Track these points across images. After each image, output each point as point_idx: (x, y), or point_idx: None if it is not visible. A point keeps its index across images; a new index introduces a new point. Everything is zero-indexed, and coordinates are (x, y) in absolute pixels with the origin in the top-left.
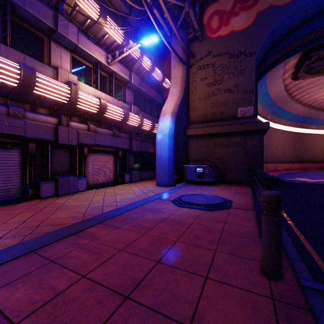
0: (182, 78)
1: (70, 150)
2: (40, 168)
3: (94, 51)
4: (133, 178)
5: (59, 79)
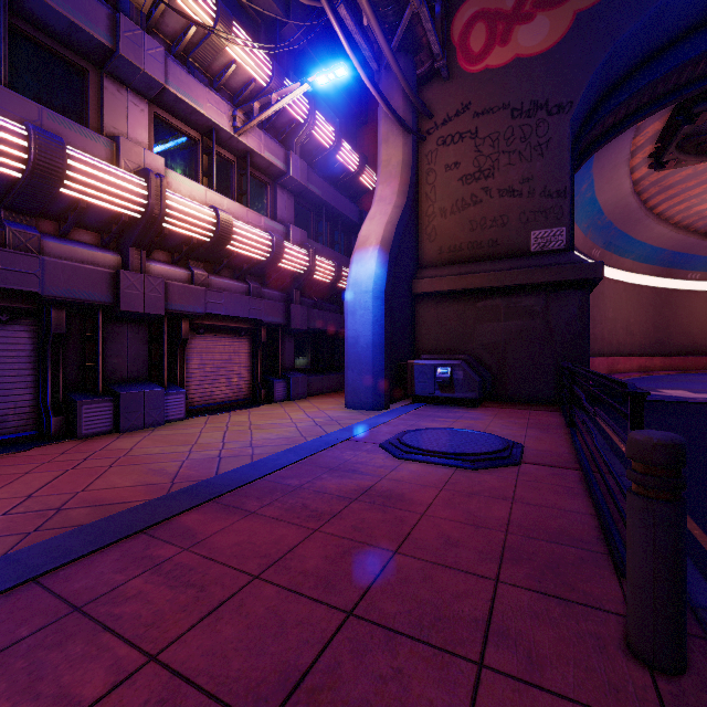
0: (404, 163)
1: (149, 327)
2: (79, 369)
3: (204, 103)
4: (293, 390)
5: (122, 164)
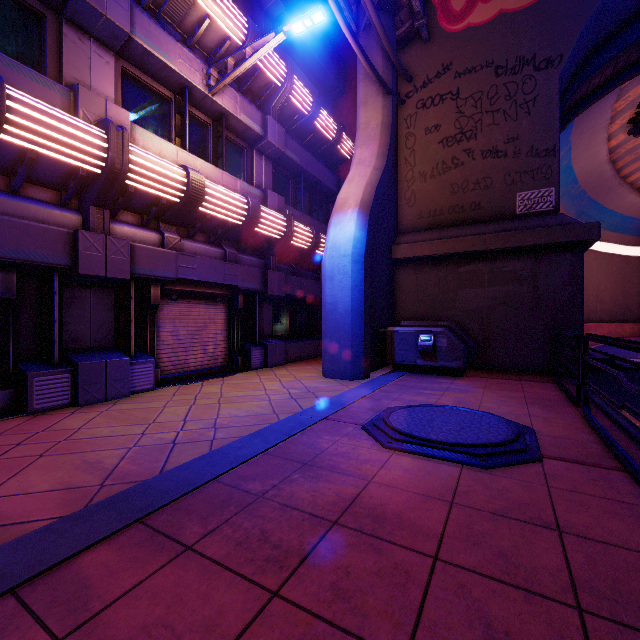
0: (383, 125)
1: (116, 292)
2: (34, 337)
3: (175, 58)
4: (270, 357)
5: (81, 115)
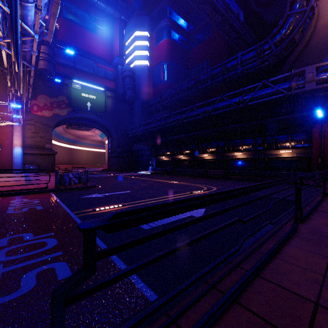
0: (21, 129)
1: None
2: None
3: None
4: None
5: None
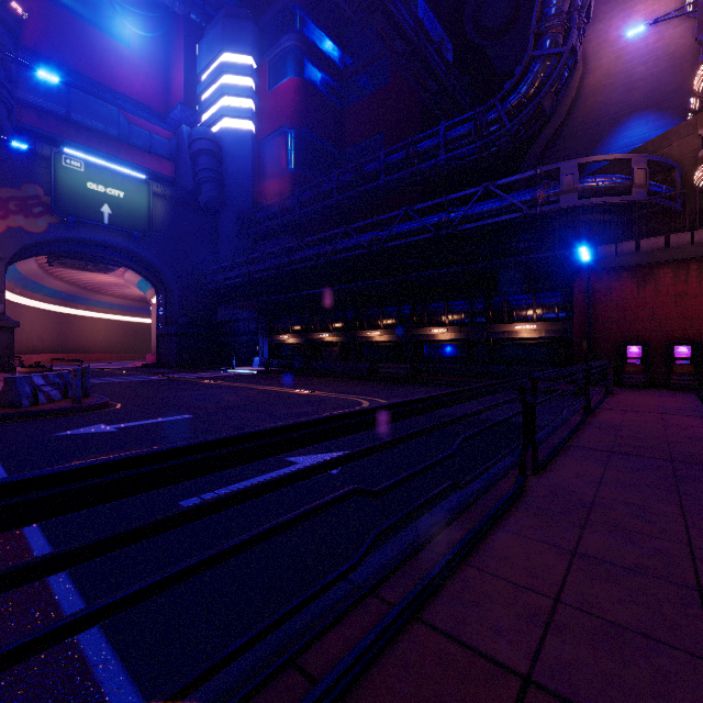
0: None
1: None
2: None
3: None
4: None
5: None
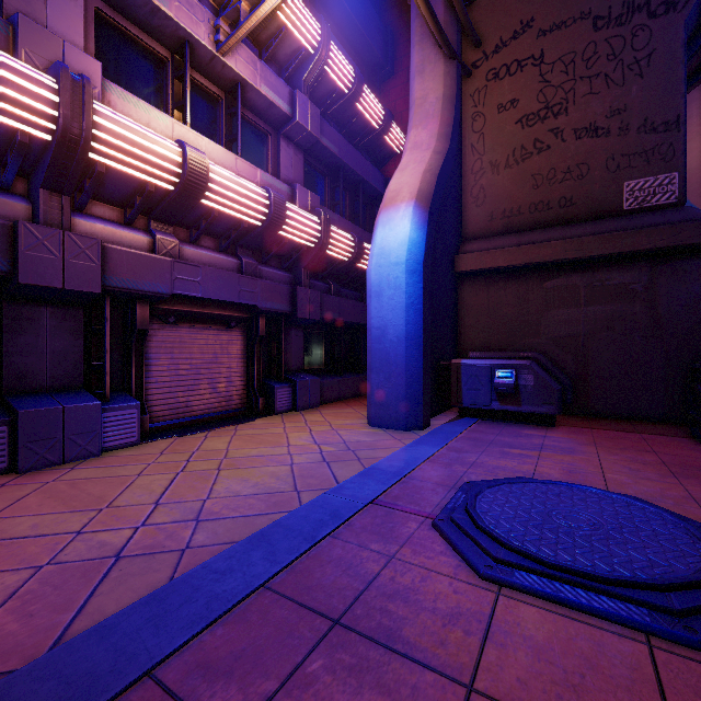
0: (445, 98)
1: (88, 312)
2: None
3: None
4: (300, 397)
5: (22, 57)
